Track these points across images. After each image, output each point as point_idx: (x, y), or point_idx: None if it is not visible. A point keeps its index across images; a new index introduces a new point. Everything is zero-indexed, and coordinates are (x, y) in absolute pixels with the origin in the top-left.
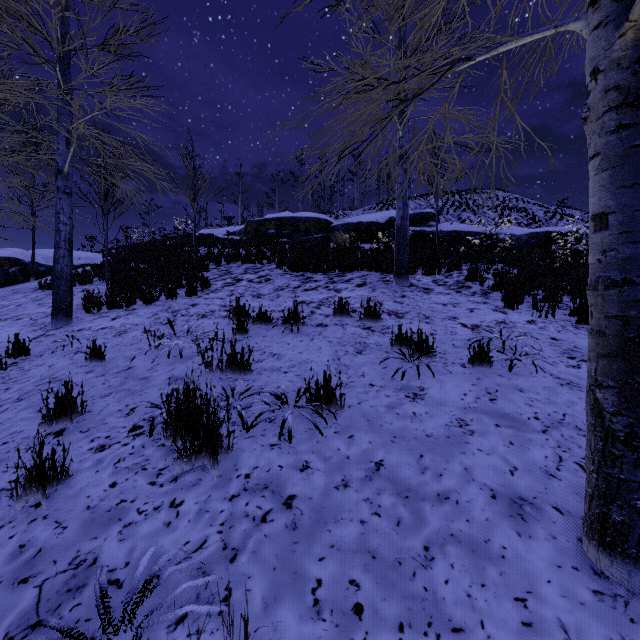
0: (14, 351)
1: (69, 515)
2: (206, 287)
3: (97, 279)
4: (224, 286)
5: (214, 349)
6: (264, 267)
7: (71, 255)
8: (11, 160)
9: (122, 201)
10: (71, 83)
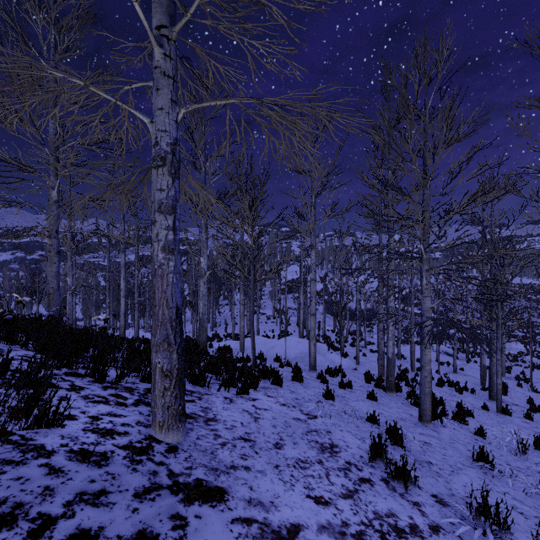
0: None
1: None
2: None
3: None
4: None
5: None
6: None
7: None
8: None
9: None
10: None
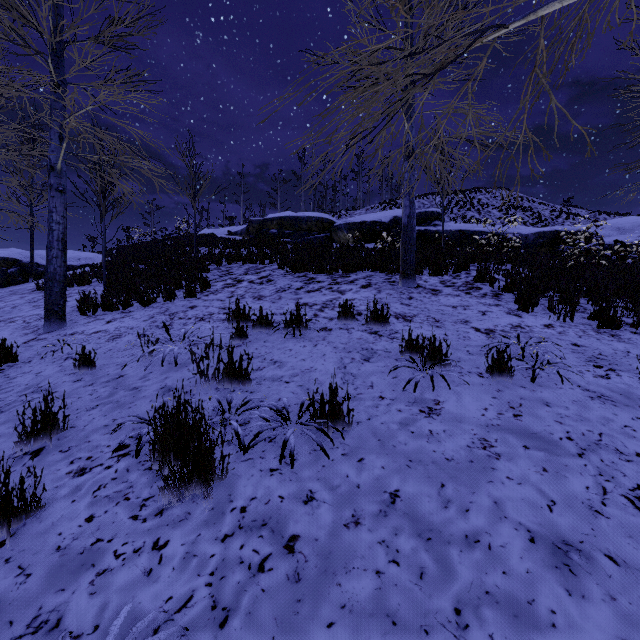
0: (1, 357)
1: (35, 558)
2: (206, 288)
3: (96, 280)
4: (224, 287)
5: (211, 355)
6: (266, 267)
7: (64, 255)
8: (0, 156)
9: (120, 200)
10: (64, 76)
